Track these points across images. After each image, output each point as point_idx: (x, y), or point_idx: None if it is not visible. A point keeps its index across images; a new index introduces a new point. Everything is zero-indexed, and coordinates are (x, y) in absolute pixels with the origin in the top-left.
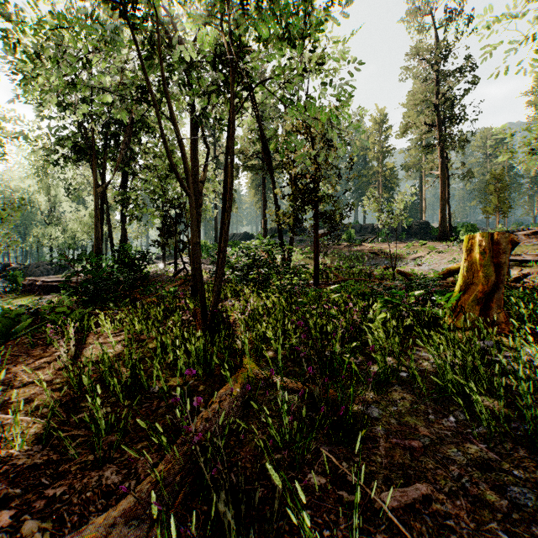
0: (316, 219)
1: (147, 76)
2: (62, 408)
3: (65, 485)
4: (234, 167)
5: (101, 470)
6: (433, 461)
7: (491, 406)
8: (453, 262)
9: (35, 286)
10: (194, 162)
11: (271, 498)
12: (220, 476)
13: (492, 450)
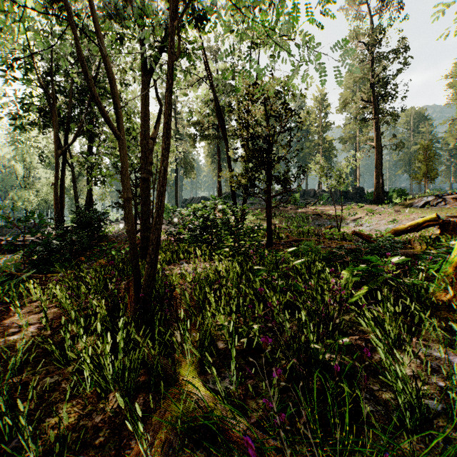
0: (269, 181)
1: None
2: None
3: None
4: (192, 137)
5: None
6: None
7: None
8: (393, 223)
9: (2, 245)
10: (143, 118)
11: None
12: None
13: None
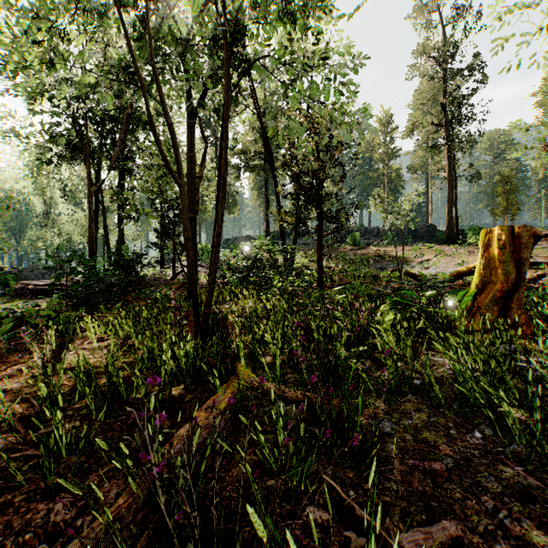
0: (320, 219)
1: (133, 54)
2: (24, 422)
3: (2, 523)
4: (236, 168)
5: (52, 501)
6: (460, 488)
7: (521, 419)
8: (461, 265)
9: (27, 290)
10: (190, 157)
11: (259, 541)
12: (192, 515)
13: (530, 474)
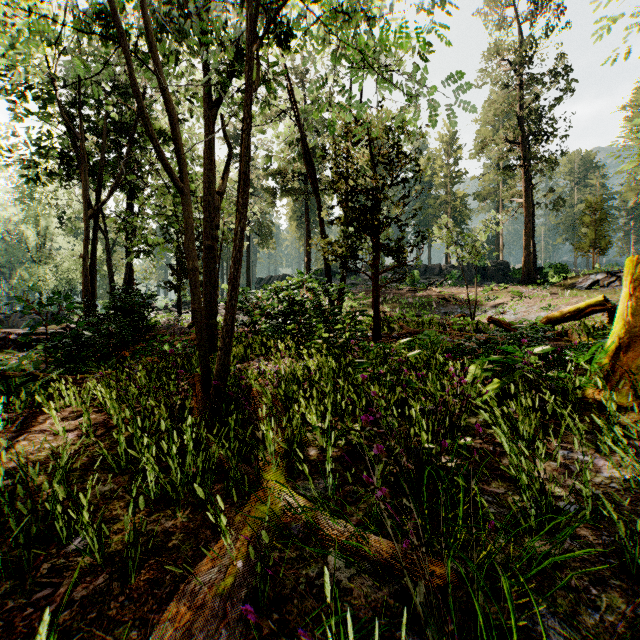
0: (376, 251)
1: None
2: None
3: None
4: (271, 192)
5: None
6: None
7: None
8: (547, 310)
9: (10, 340)
10: (207, 166)
11: None
12: None
13: None
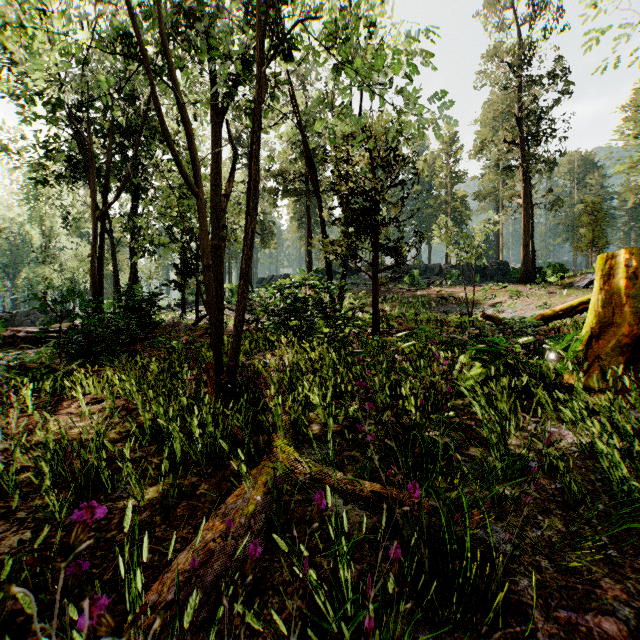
0: (375, 250)
1: (132, 15)
2: None
3: None
4: (272, 193)
5: None
6: None
7: None
8: (543, 308)
9: (18, 338)
10: (215, 169)
11: None
12: None
13: None
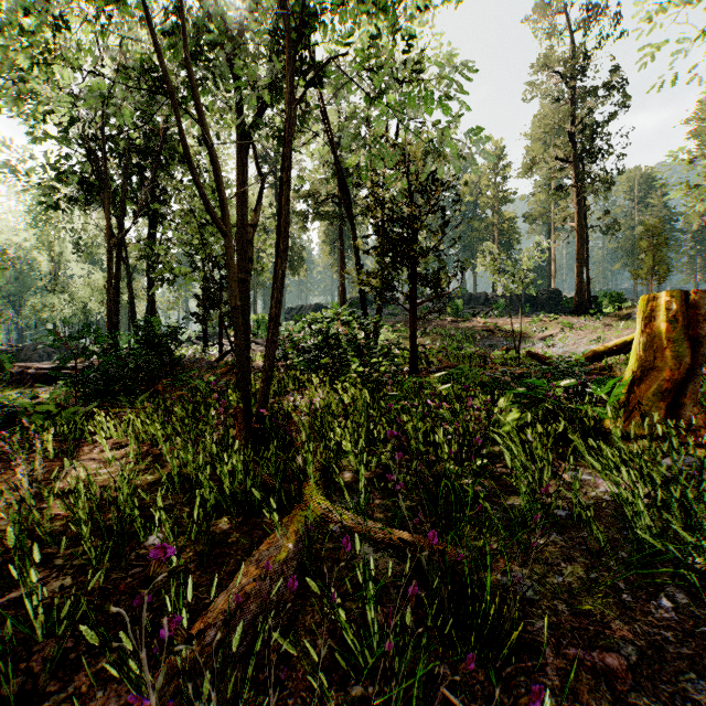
0: (413, 282)
1: (158, 50)
2: None
3: None
4: (302, 215)
5: None
6: (656, 703)
7: None
8: (597, 342)
9: (27, 375)
10: (241, 198)
11: None
12: None
13: None
